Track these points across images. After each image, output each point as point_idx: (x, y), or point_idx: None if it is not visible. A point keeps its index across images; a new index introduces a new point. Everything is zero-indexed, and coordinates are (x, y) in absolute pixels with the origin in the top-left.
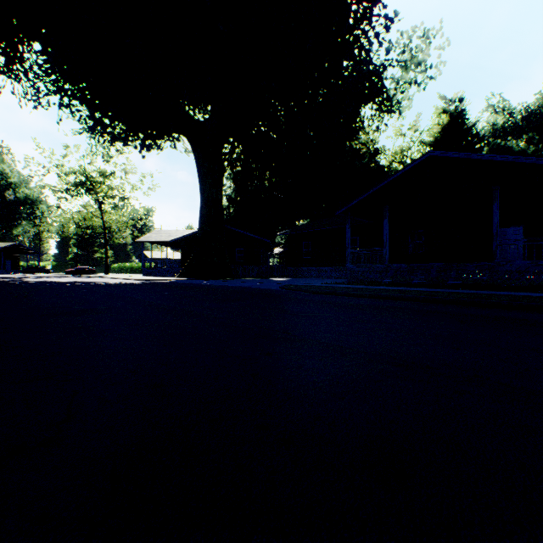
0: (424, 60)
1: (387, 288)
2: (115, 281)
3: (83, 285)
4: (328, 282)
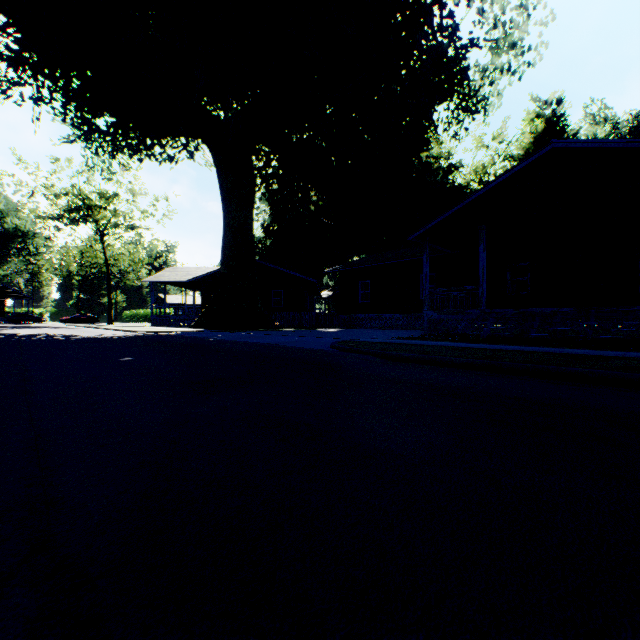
0: (521, 40)
1: (520, 350)
2: (99, 333)
3: (28, 341)
4: (400, 336)
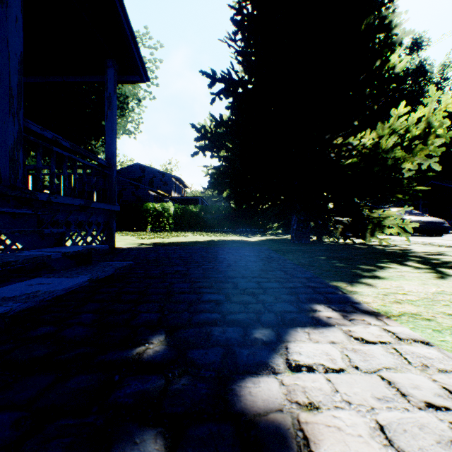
0: None
1: None
2: None
3: None
4: None
